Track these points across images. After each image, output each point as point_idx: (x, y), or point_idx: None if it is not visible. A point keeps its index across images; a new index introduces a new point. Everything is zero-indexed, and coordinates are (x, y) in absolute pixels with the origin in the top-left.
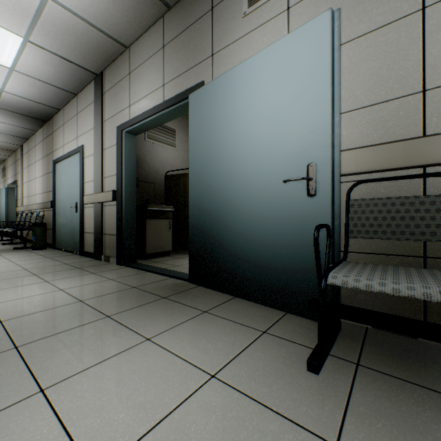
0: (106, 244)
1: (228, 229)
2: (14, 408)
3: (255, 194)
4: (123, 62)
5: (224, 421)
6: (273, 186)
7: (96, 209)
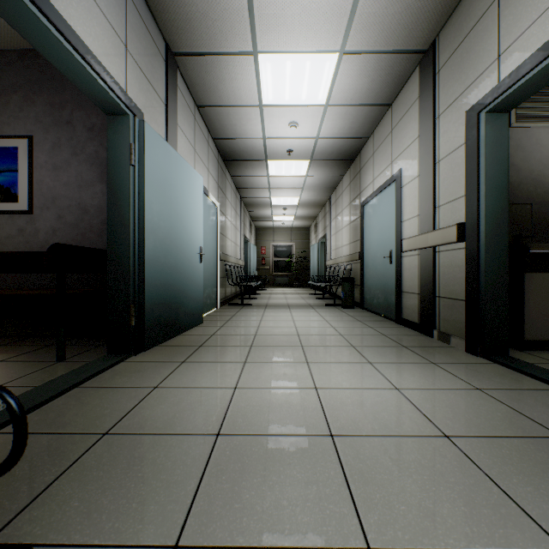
0: (440, 314)
1: None
2: None
3: None
4: None
5: None
6: None
7: (421, 258)
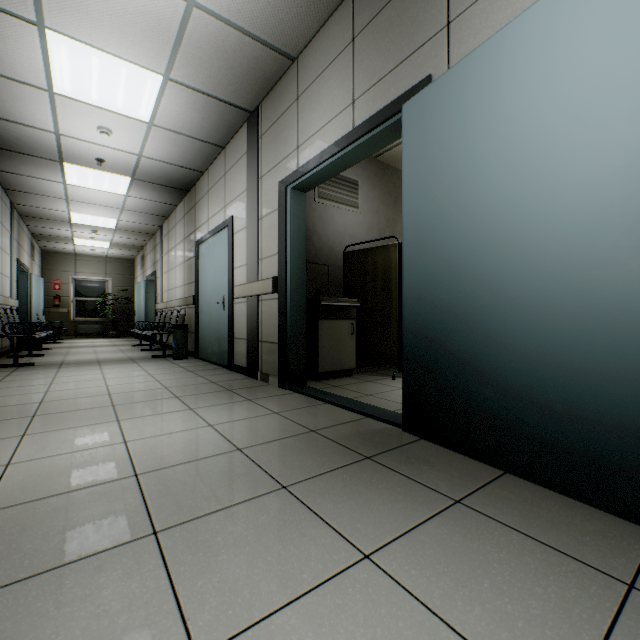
0: (263, 357)
1: (491, 341)
2: None
3: (565, 270)
4: (288, 84)
5: None
6: (620, 250)
7: (249, 306)
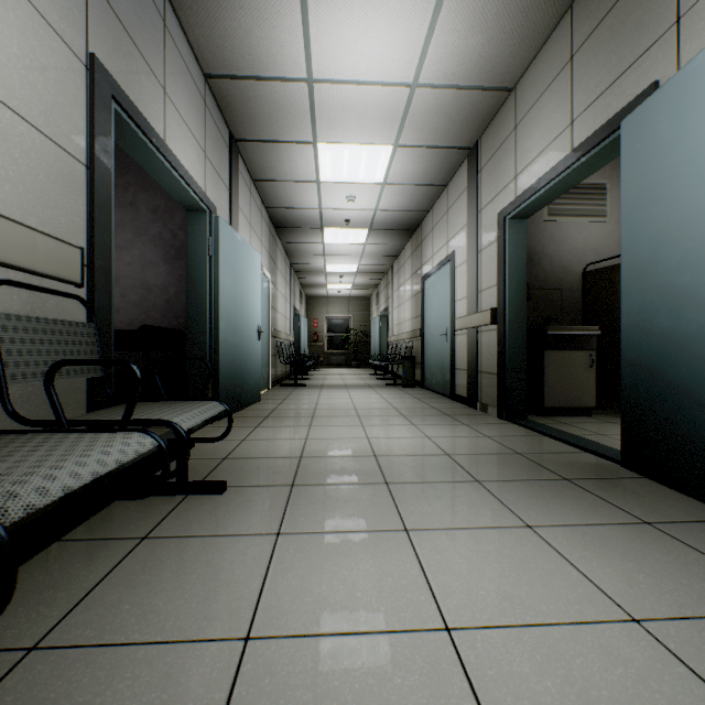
0: (482, 387)
1: None
2: (384, 534)
3: None
4: (505, 114)
5: (640, 686)
6: None
7: (469, 337)
